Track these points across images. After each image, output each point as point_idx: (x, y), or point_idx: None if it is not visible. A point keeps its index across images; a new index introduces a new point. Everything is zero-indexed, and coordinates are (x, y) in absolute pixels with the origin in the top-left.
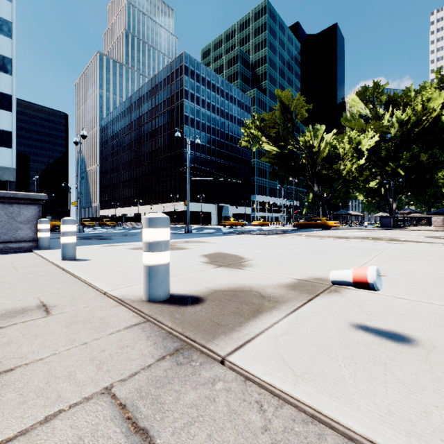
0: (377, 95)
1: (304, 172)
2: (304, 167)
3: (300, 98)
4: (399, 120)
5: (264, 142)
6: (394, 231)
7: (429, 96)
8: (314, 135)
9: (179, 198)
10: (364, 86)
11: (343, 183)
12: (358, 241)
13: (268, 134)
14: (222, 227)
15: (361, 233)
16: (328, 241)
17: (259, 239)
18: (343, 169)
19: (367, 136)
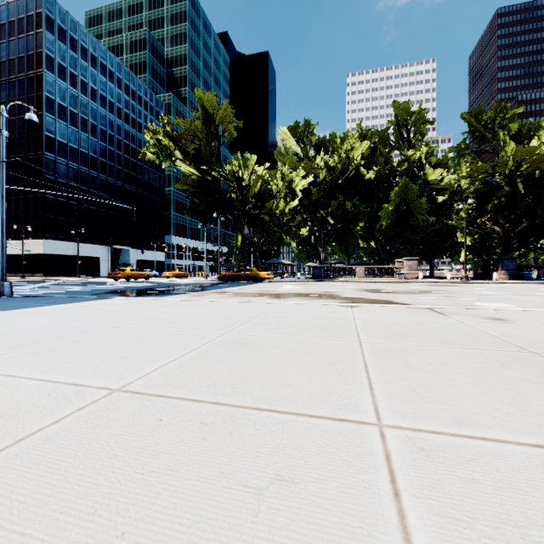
0: (309, 134)
1: (233, 209)
2: (232, 203)
3: (227, 111)
4: (327, 165)
5: (180, 162)
6: (327, 283)
7: (352, 146)
8: (244, 165)
9: (34, 233)
10: (296, 121)
11: (276, 226)
12: (303, 304)
13: (184, 150)
14: (110, 281)
15: (297, 287)
16: (262, 309)
17: (136, 310)
18: (276, 210)
19: (301, 173)
